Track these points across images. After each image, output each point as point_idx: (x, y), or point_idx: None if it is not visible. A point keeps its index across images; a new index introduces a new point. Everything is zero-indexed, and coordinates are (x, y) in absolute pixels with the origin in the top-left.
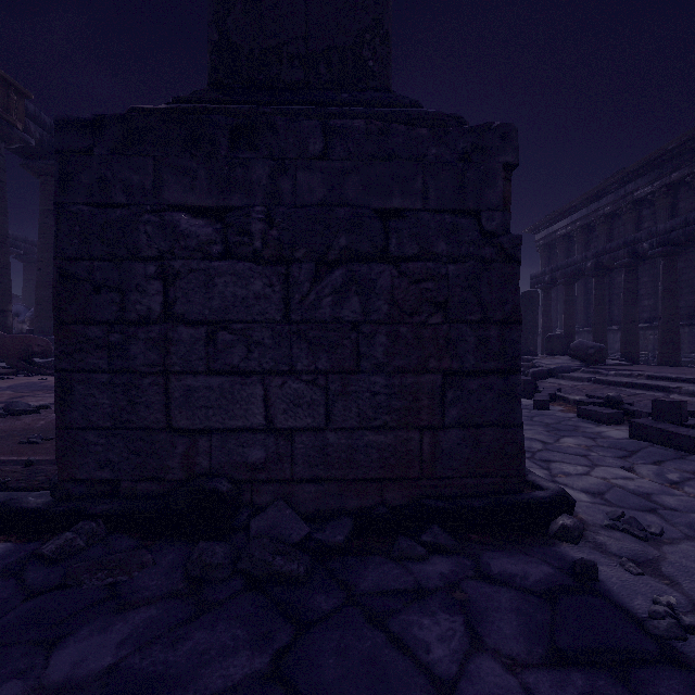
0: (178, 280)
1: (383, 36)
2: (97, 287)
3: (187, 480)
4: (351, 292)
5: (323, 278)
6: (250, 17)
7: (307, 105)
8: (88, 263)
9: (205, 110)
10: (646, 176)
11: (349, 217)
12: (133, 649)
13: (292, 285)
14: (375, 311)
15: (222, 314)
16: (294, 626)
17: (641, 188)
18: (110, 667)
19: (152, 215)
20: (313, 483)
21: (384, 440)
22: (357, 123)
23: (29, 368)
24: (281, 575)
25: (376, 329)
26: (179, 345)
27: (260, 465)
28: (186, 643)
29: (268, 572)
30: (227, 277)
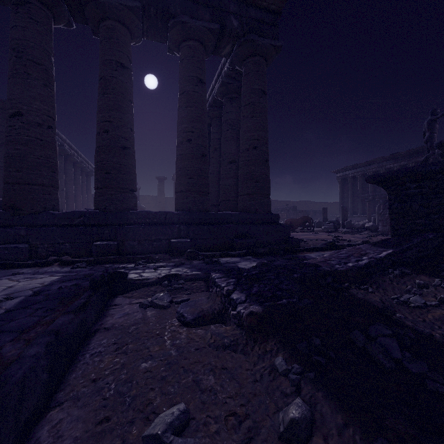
0: None
1: None
2: None
3: None
4: None
5: None
6: None
7: None
8: None
9: None
10: (391, 161)
11: None
12: None
13: None
14: None
15: None
16: None
17: (389, 164)
18: None
19: None
20: None
21: None
22: None
23: None
24: None
25: None
26: None
27: None
28: None
29: None
30: None
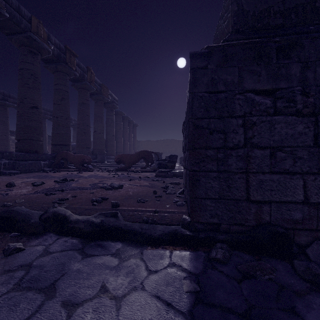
0: (253, 127)
1: None
2: (210, 131)
3: (255, 226)
4: None
5: None
6: None
7: (296, 35)
8: (206, 120)
9: (244, 43)
10: None
11: None
12: None
13: (319, 127)
14: None
15: (278, 143)
16: None
17: None
18: None
19: (238, 95)
20: None
21: None
22: None
23: (84, 168)
24: None
25: None
26: (254, 159)
27: (298, 221)
28: None
29: None
30: (280, 124)
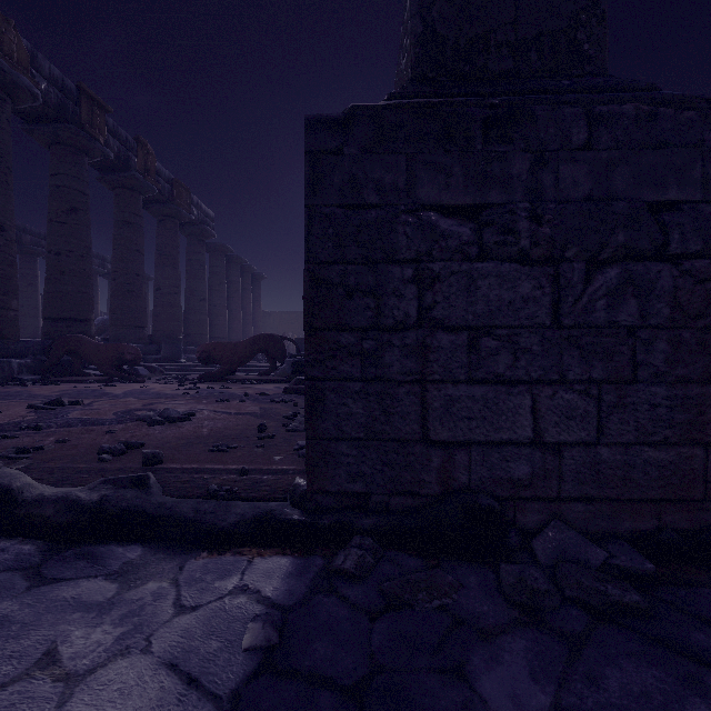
0: (436, 284)
1: (600, 16)
2: (348, 292)
3: (441, 495)
4: (625, 294)
5: (589, 279)
6: (455, 6)
7: (534, 94)
8: (339, 267)
9: (430, 104)
10: None
11: (624, 212)
12: (552, 686)
13: (561, 286)
14: (652, 314)
15: (483, 319)
16: (708, 668)
17: None
18: (552, 706)
19: (406, 215)
20: (579, 503)
21: (662, 457)
22: (624, 108)
23: (121, 376)
24: (626, 606)
25: (653, 334)
26: (436, 353)
27: (523, 481)
28: (604, 682)
29: (607, 602)
30: (488, 279)
